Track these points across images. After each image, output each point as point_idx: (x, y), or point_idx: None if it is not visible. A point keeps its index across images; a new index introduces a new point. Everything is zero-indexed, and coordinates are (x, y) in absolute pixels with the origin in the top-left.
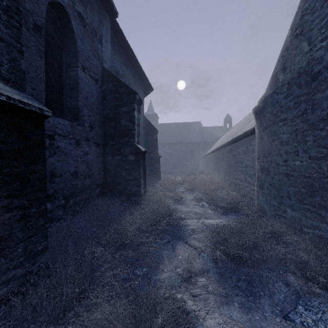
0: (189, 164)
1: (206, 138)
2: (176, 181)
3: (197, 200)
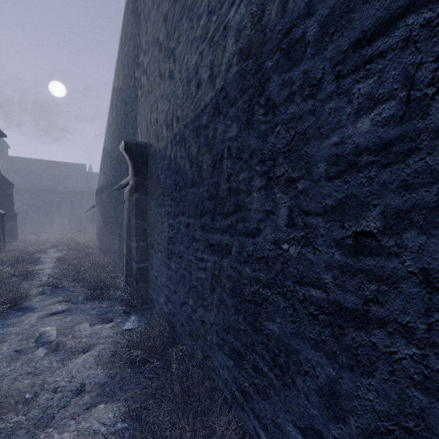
0: (67, 221)
1: (94, 187)
2: (39, 240)
3: (59, 251)
